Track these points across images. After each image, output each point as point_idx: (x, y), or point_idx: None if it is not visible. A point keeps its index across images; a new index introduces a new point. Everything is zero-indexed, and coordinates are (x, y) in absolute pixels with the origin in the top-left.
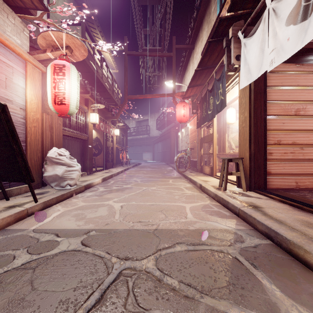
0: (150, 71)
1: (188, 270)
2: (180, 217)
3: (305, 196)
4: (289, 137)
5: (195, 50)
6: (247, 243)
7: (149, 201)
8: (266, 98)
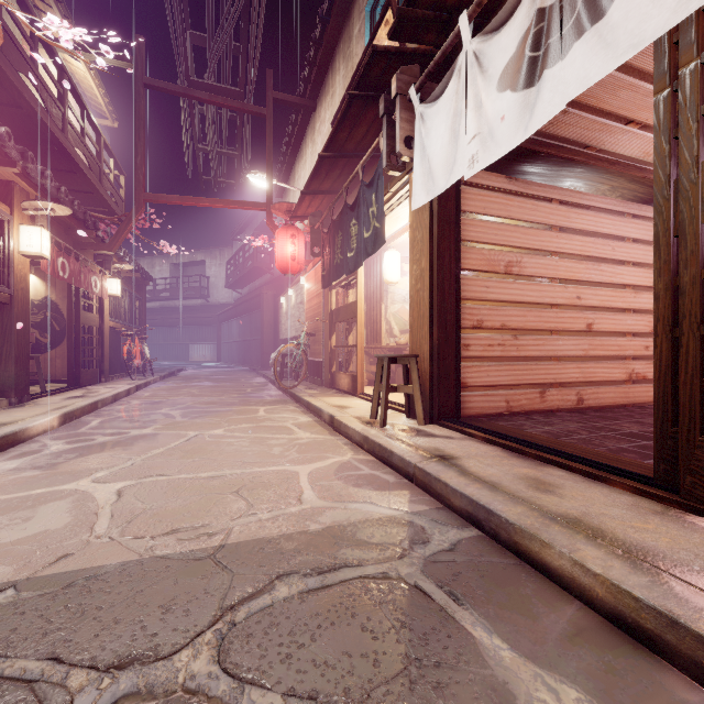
0: (209, 142)
1: (309, 650)
2: (285, 502)
3: (523, 427)
4: (496, 315)
5: (319, 114)
6: (435, 544)
7: (204, 467)
8: (460, 235)
